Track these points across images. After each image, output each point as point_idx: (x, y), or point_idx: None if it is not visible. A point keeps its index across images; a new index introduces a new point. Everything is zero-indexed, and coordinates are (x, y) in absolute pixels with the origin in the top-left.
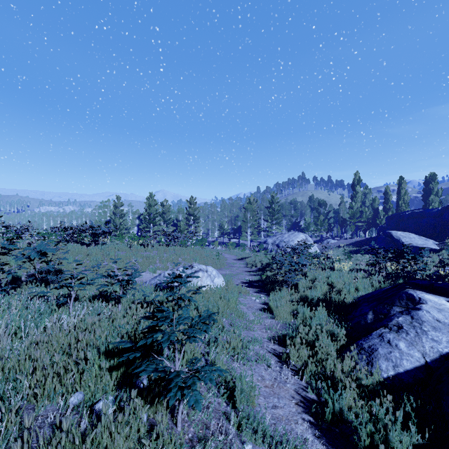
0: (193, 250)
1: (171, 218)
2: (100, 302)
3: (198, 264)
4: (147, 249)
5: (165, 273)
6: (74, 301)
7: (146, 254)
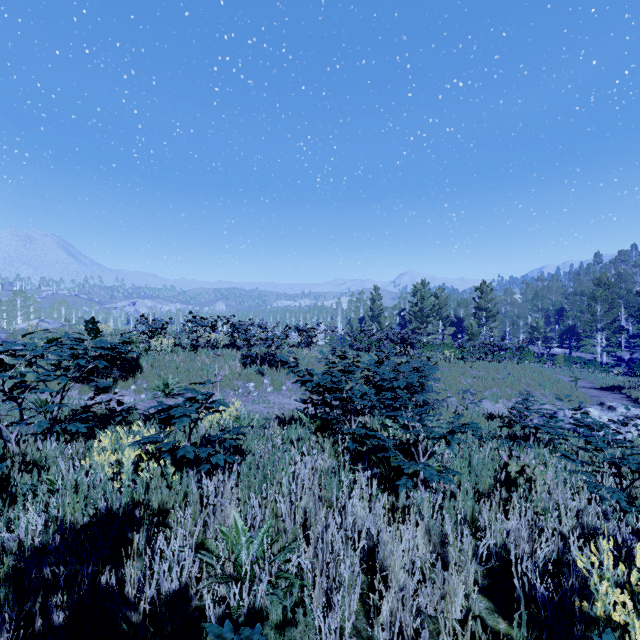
0: (533, 370)
1: (448, 314)
2: (548, 451)
3: (620, 405)
4: (473, 366)
5: (567, 413)
6: (512, 443)
7: (474, 373)
